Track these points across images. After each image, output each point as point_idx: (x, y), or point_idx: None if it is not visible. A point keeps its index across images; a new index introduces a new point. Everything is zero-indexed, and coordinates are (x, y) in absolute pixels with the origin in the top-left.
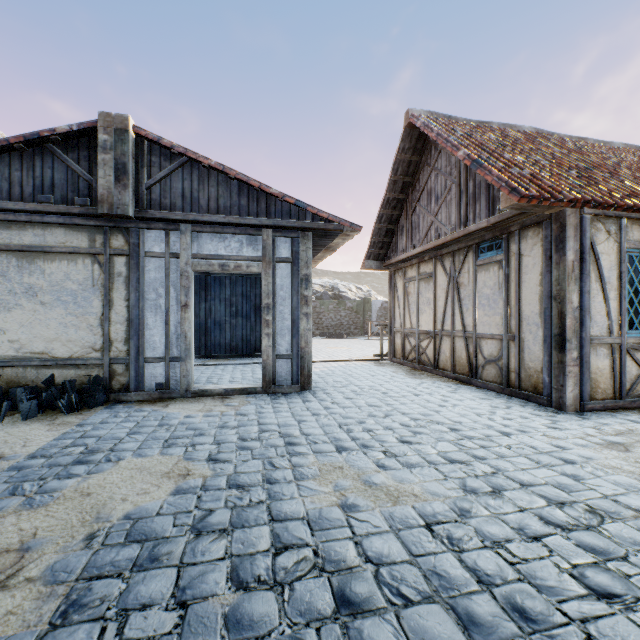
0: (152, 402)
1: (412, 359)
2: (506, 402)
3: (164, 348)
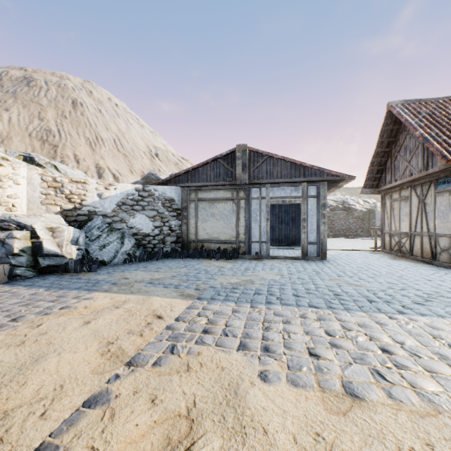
0: (255, 259)
1: (395, 250)
2: (448, 272)
3: (258, 237)
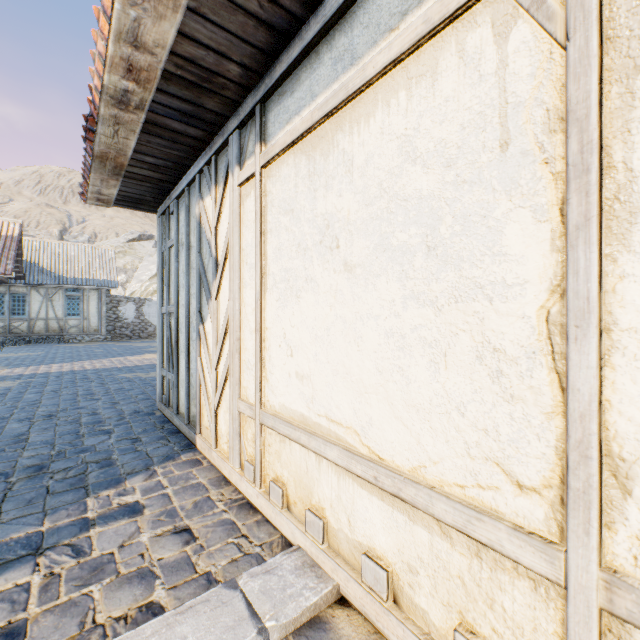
0: None
1: None
2: None
3: None
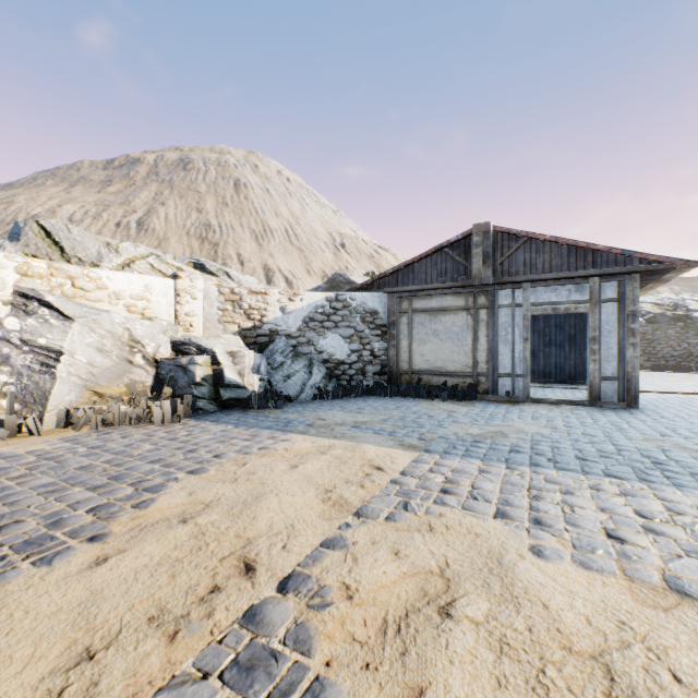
0: (504, 402)
1: None
2: None
3: (510, 368)
